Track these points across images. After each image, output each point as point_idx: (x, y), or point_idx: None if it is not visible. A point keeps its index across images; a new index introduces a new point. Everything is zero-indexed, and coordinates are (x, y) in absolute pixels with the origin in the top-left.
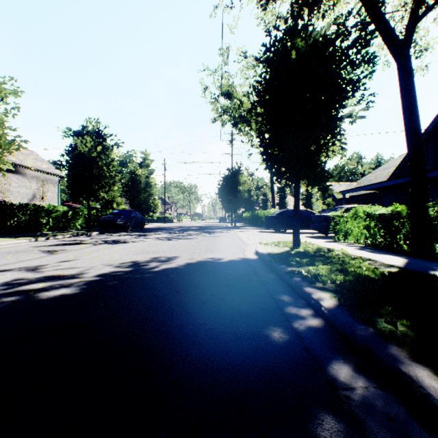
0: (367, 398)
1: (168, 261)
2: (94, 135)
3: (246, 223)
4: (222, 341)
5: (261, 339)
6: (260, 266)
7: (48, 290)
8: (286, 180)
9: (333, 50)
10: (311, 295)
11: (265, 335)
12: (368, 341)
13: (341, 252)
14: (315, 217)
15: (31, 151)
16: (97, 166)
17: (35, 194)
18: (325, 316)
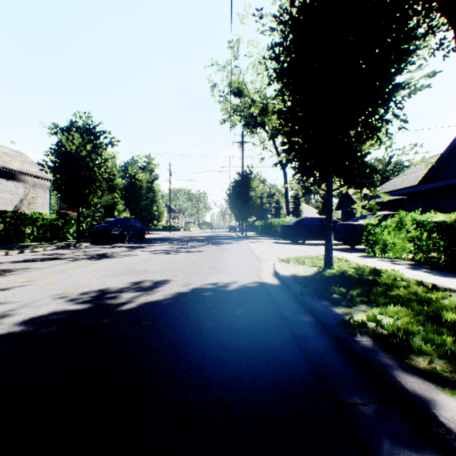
0: None
1: (152, 288)
2: (85, 132)
3: (258, 232)
4: None
5: None
6: (285, 299)
7: None
8: (314, 177)
9: None
10: (427, 408)
11: None
12: None
13: (394, 274)
14: (340, 227)
15: (20, 153)
16: (87, 167)
17: (21, 200)
18: None
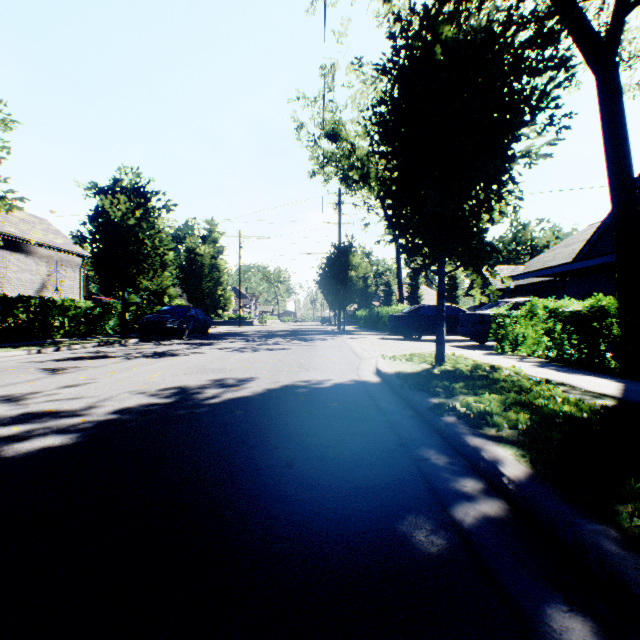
0: None
1: (237, 385)
2: (132, 193)
3: (361, 326)
4: (319, 555)
5: (394, 548)
6: (384, 395)
7: (22, 439)
8: (424, 257)
9: (501, 47)
10: (479, 453)
11: (401, 539)
12: (618, 566)
13: (512, 371)
14: (465, 317)
15: (40, 219)
16: (136, 240)
17: (44, 283)
18: (510, 495)
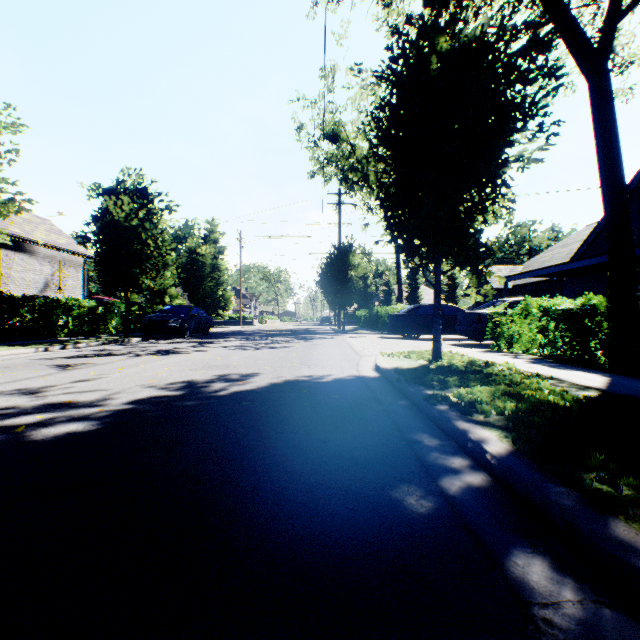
0: (586, 625)
1: (242, 380)
2: (135, 194)
3: (360, 325)
4: (323, 513)
5: (388, 508)
6: (383, 388)
7: (47, 425)
8: (421, 258)
9: (495, 57)
10: (466, 435)
11: (394, 502)
12: (574, 516)
13: (506, 366)
14: (463, 316)
15: (43, 219)
16: (139, 240)
17: (48, 282)
18: (492, 469)
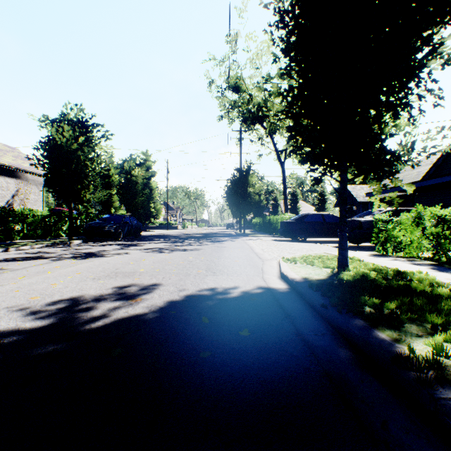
0: None
1: (137, 296)
2: (78, 125)
3: (256, 230)
4: None
5: None
6: (301, 312)
7: None
8: (326, 166)
9: None
10: None
11: None
12: None
13: (425, 278)
14: None
15: (13, 148)
16: (79, 161)
17: (13, 197)
18: None
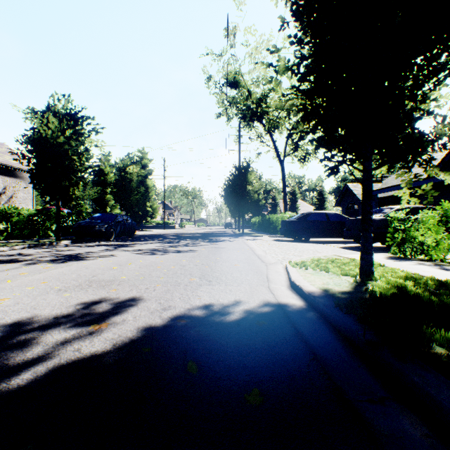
0: None
1: (104, 318)
2: (66, 117)
3: (255, 229)
4: None
5: None
6: (332, 348)
7: None
8: (344, 152)
9: None
10: None
11: None
12: None
13: None
14: (352, 222)
15: (1, 144)
16: (66, 156)
17: None
18: None
